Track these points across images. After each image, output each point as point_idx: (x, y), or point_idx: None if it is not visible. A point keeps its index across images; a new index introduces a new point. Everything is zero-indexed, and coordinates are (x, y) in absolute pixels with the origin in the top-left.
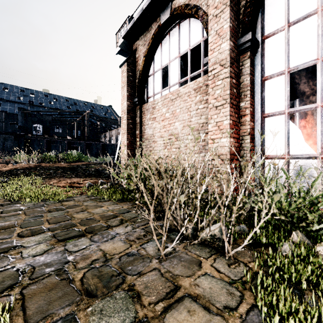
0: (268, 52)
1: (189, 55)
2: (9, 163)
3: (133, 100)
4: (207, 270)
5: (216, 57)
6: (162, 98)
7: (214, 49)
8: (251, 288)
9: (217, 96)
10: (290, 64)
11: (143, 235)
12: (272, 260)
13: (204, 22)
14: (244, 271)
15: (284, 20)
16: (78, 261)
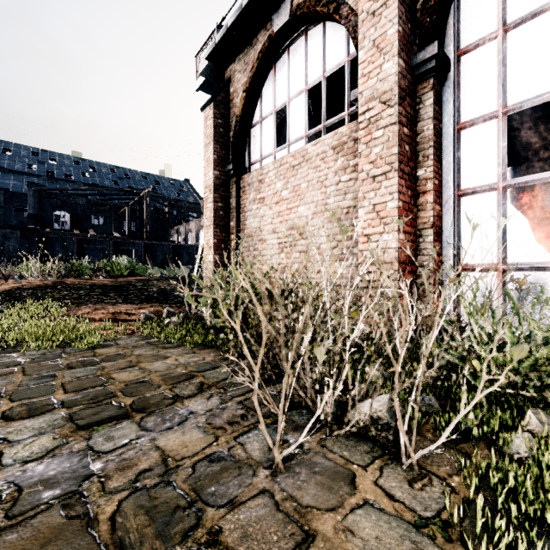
0: (466, 78)
1: (324, 88)
2: (8, 279)
3: (225, 167)
4: (368, 495)
5: (373, 87)
6: (276, 164)
7: (370, 74)
8: (462, 538)
9: (375, 157)
10: (507, 100)
11: (240, 416)
12: (498, 474)
13: (350, 27)
14: (447, 502)
15: (496, 20)
16: (111, 473)
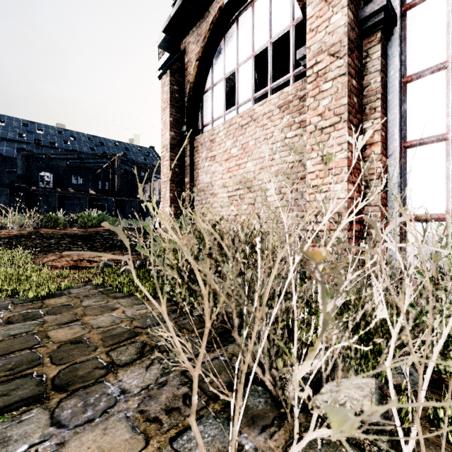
0: (413, 32)
1: (270, 52)
2: None
3: (180, 129)
4: None
5: (321, 41)
6: (226, 125)
7: (318, 28)
8: None
9: (323, 109)
10: None
11: (182, 397)
12: None
13: None
14: None
15: None
16: None
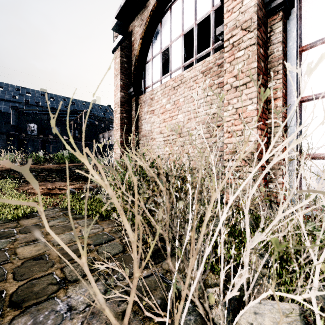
0: (307, 12)
1: (195, 32)
2: None
3: (128, 90)
4: None
5: (235, 19)
6: (162, 86)
7: (233, 9)
8: None
9: (237, 72)
10: None
11: (121, 314)
12: None
13: None
14: None
15: None
16: None
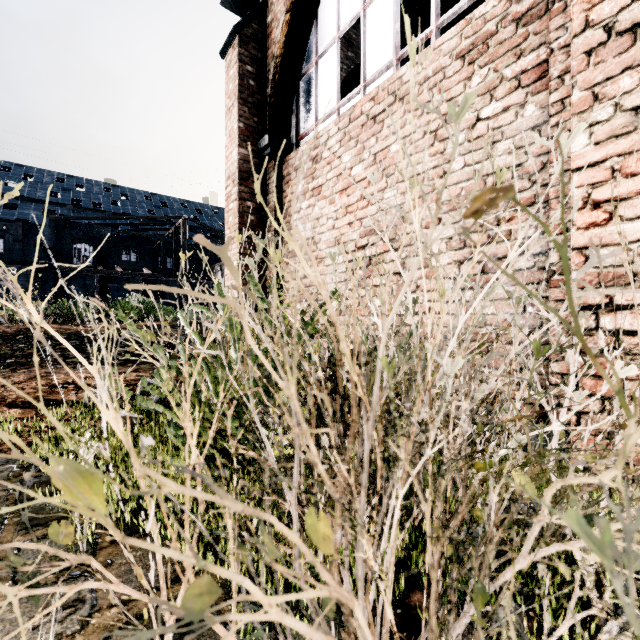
0: None
1: None
2: None
3: (258, 144)
4: None
5: None
6: (342, 122)
7: None
8: None
9: None
10: None
11: None
12: None
13: None
14: None
15: None
16: None
